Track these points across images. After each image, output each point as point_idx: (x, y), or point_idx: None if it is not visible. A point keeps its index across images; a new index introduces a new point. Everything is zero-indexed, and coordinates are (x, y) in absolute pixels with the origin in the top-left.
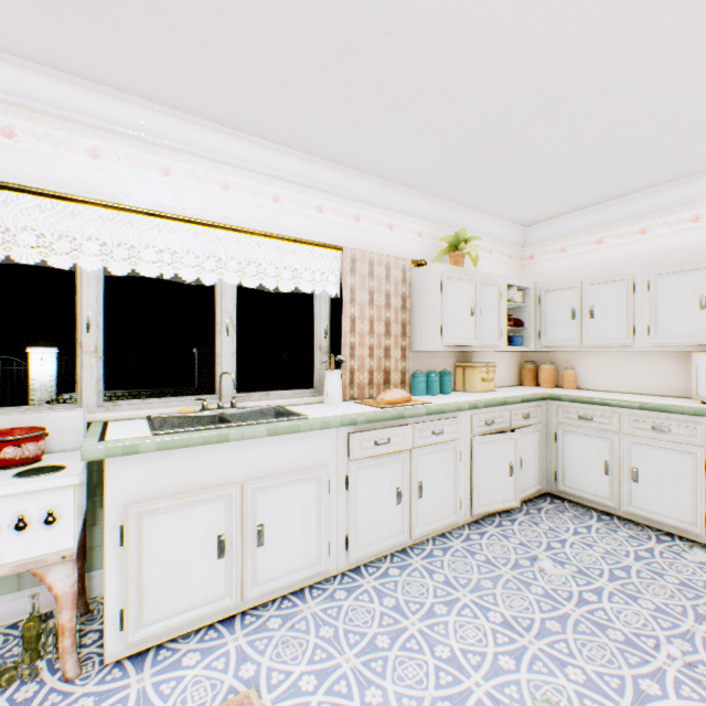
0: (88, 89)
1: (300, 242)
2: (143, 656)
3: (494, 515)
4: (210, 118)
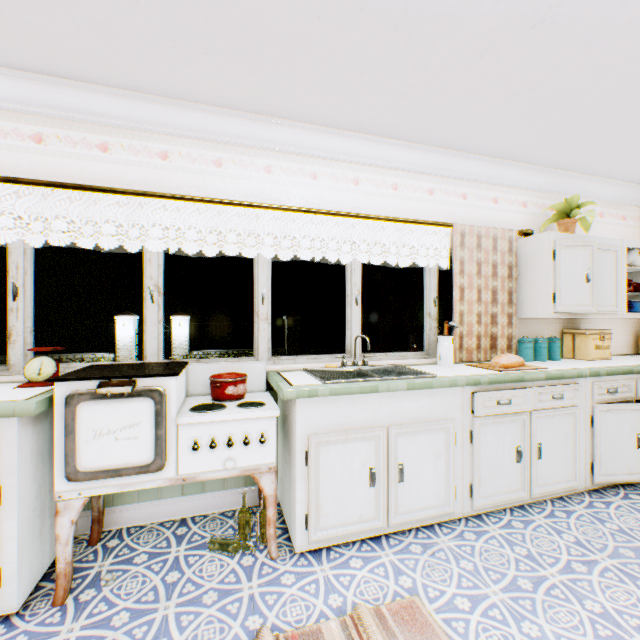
0: (267, 123)
1: (416, 222)
2: (319, 553)
3: (617, 487)
4: (348, 128)
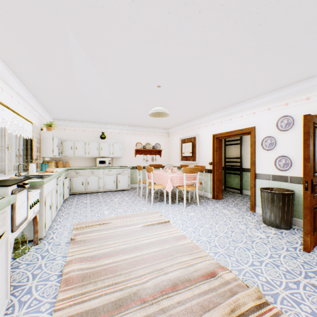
0: None
1: (28, 120)
2: (45, 236)
3: (64, 200)
4: (19, 77)
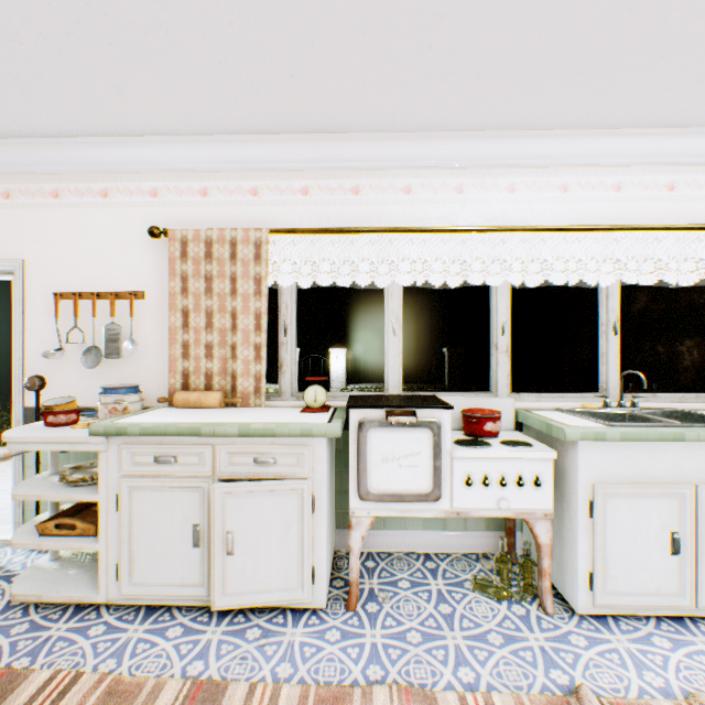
0: (513, 138)
1: None
2: (603, 620)
3: None
4: (612, 126)
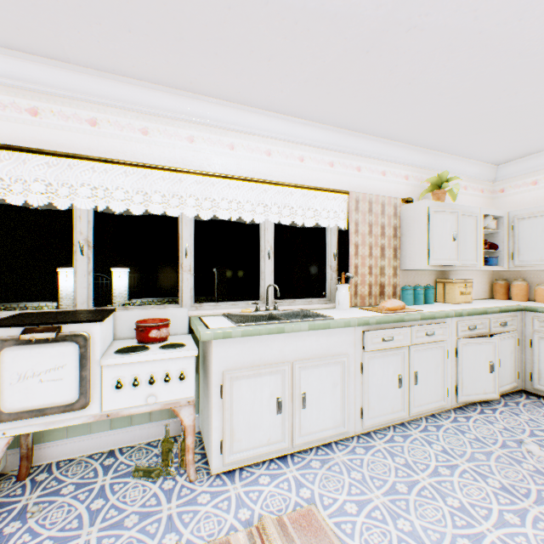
0: (189, 98)
1: (319, 189)
2: (232, 473)
3: (475, 404)
4: (261, 107)
